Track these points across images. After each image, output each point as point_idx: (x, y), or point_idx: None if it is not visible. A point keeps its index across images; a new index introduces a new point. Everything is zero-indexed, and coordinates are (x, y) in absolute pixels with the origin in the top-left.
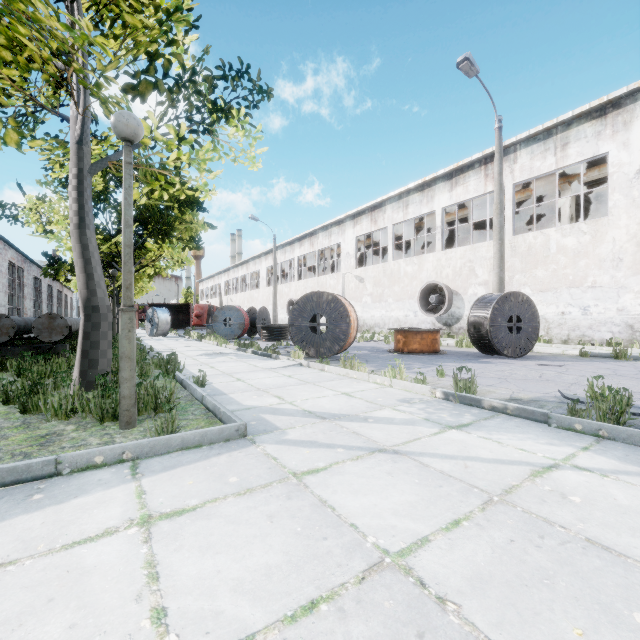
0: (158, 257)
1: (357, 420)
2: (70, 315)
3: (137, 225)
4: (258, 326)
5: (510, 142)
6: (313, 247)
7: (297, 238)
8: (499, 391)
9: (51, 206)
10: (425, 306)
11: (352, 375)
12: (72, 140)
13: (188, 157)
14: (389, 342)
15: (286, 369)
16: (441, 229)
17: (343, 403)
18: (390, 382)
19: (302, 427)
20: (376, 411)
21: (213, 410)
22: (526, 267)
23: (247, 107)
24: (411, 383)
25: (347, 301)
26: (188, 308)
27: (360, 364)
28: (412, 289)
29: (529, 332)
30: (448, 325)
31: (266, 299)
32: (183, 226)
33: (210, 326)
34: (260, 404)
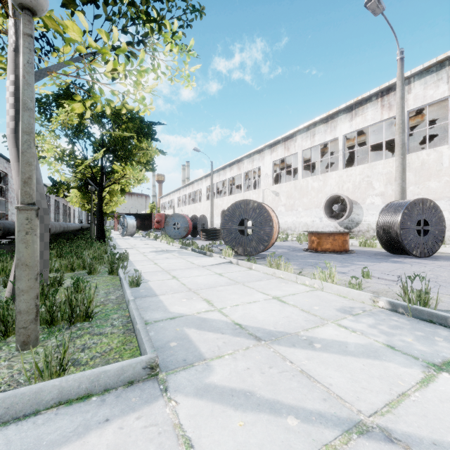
0: (123, 176)
1: (300, 344)
2: (73, 221)
3: (108, 153)
4: (199, 229)
5: (405, 76)
6: (240, 170)
7: (228, 164)
8: (445, 299)
9: (43, 138)
10: (329, 213)
11: (279, 275)
12: (10, 48)
13: (124, 68)
14: (302, 242)
15: (218, 266)
16: (342, 152)
17: (277, 312)
18: (320, 285)
19: (232, 356)
20: (319, 328)
21: (132, 322)
22: (419, 180)
23: (181, 26)
24: (346, 288)
25: (270, 208)
26: (151, 216)
27: (286, 264)
28: (318, 200)
29: (436, 234)
30: (348, 228)
31: (206, 209)
32: (140, 152)
33: (164, 229)
34: (187, 311)
